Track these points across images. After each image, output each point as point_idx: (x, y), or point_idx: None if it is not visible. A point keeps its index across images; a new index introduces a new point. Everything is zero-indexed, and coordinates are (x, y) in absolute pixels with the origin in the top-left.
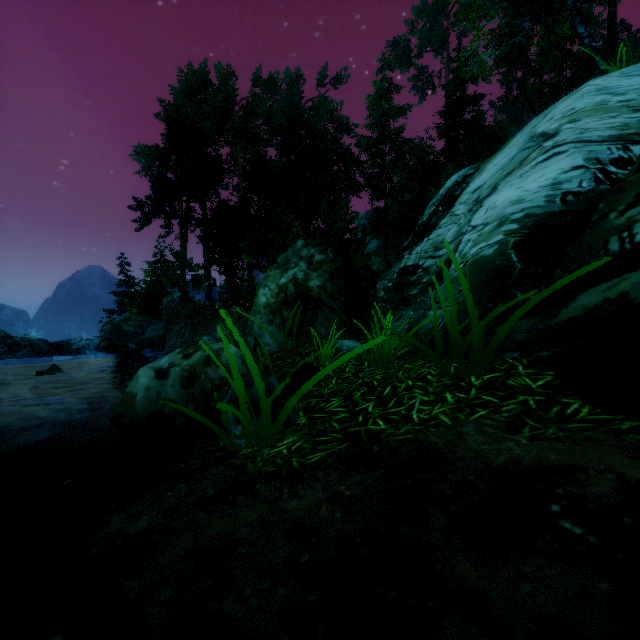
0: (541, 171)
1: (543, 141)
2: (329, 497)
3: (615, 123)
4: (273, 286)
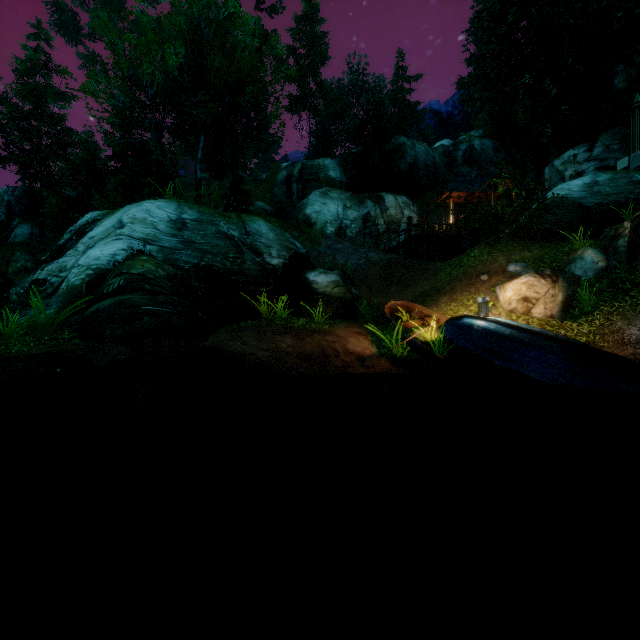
0: (113, 245)
1: (118, 228)
2: None
3: (146, 232)
4: None
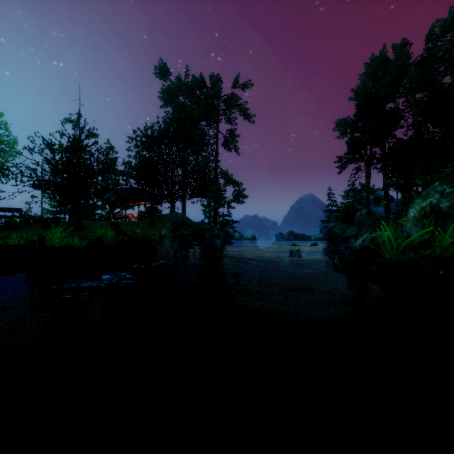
0: None
1: None
2: (404, 260)
3: None
4: (417, 207)
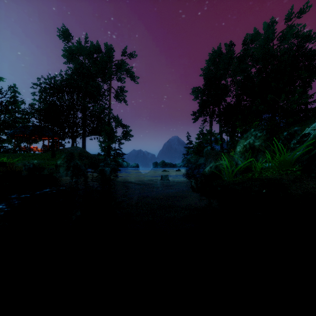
0: None
1: None
2: (237, 181)
3: None
4: (241, 145)
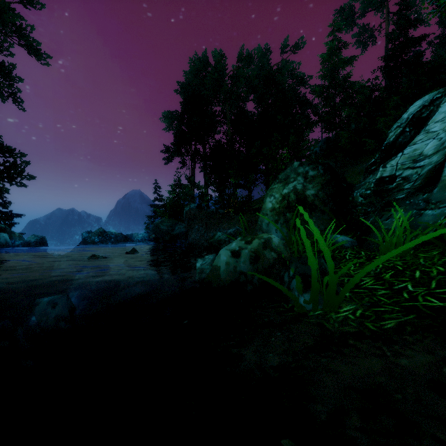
0: None
1: None
2: (441, 360)
3: None
4: (277, 195)
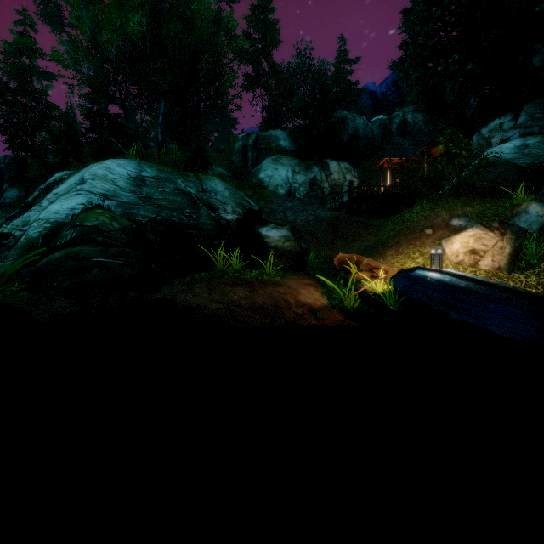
0: (72, 200)
1: (79, 184)
2: None
3: (106, 187)
4: None
